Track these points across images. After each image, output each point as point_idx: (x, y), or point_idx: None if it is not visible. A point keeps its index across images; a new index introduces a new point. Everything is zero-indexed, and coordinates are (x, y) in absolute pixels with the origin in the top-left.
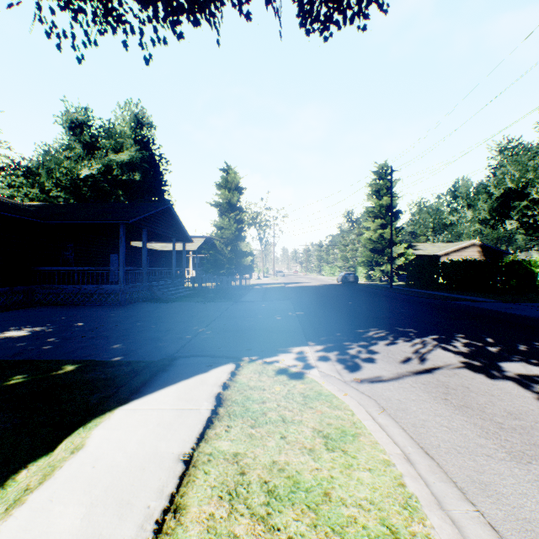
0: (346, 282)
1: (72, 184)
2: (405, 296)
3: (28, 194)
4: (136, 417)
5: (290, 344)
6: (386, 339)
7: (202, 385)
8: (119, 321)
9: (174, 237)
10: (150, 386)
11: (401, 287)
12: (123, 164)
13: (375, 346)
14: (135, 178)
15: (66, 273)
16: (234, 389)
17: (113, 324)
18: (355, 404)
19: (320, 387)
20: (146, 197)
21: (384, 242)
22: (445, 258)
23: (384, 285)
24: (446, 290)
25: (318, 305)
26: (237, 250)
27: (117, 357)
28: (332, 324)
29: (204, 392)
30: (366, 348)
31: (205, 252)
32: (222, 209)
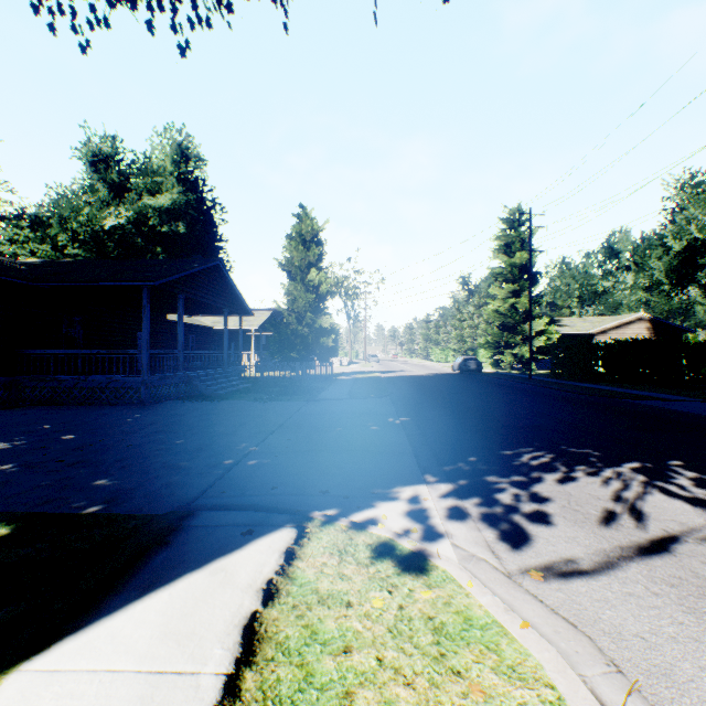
0: (465, 371)
1: (93, 238)
2: (555, 392)
3: (36, 252)
4: (43, 705)
5: (394, 480)
6: (554, 470)
7: (223, 588)
8: (129, 432)
9: (226, 308)
10: (117, 590)
11: (544, 378)
12: (162, 211)
13: (541, 485)
14: (178, 231)
15: (66, 358)
16: (286, 603)
17: (118, 438)
18: (556, 662)
19: (465, 599)
20: (194, 256)
21: (517, 315)
22: (602, 337)
23: (519, 374)
24: (610, 383)
25: (432, 405)
26: (314, 326)
27: (94, 506)
28: (458, 440)
29: (221, 613)
30: (527, 489)
31: (270, 329)
32: (294, 269)
